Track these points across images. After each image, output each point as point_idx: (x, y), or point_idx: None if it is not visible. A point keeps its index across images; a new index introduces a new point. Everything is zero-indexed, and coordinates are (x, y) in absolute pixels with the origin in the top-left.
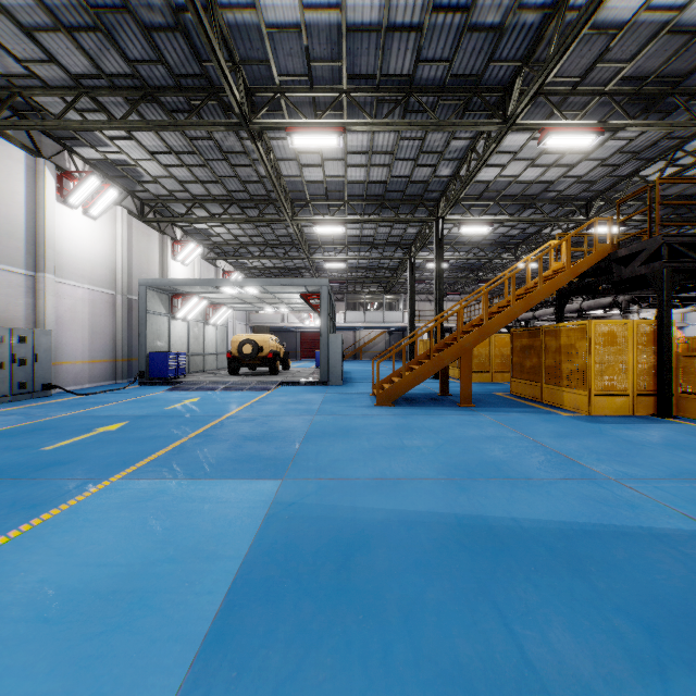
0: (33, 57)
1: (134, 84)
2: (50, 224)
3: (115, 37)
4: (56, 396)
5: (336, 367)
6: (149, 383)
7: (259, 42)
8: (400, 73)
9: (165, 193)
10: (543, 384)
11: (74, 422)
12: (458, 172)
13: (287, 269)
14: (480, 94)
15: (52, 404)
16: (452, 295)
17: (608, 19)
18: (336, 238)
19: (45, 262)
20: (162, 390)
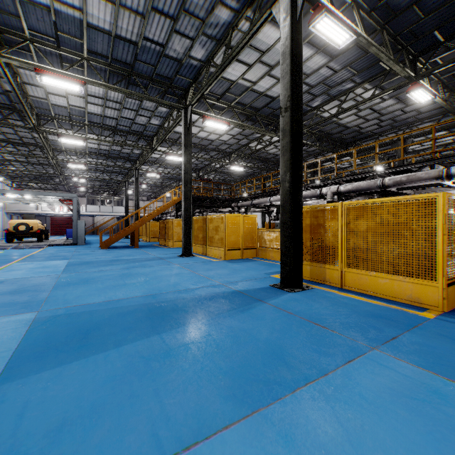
0: None
1: None
2: None
3: None
4: None
5: (82, 236)
6: None
7: (46, 105)
8: (111, 125)
9: None
10: (166, 239)
11: None
12: (142, 153)
13: (42, 176)
14: (143, 137)
15: None
16: (155, 198)
17: (177, 131)
18: None
19: None
20: None
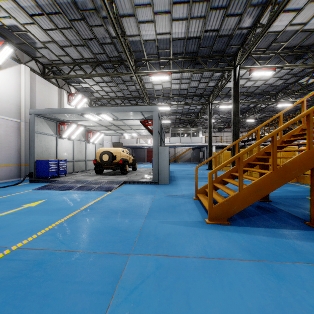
0: None
1: None
2: None
3: None
4: None
5: (164, 170)
6: (36, 181)
7: None
8: None
9: (55, 58)
10: None
11: None
12: (258, 20)
13: None
14: None
15: None
16: (228, 128)
17: None
18: (165, 92)
19: None
20: (32, 189)
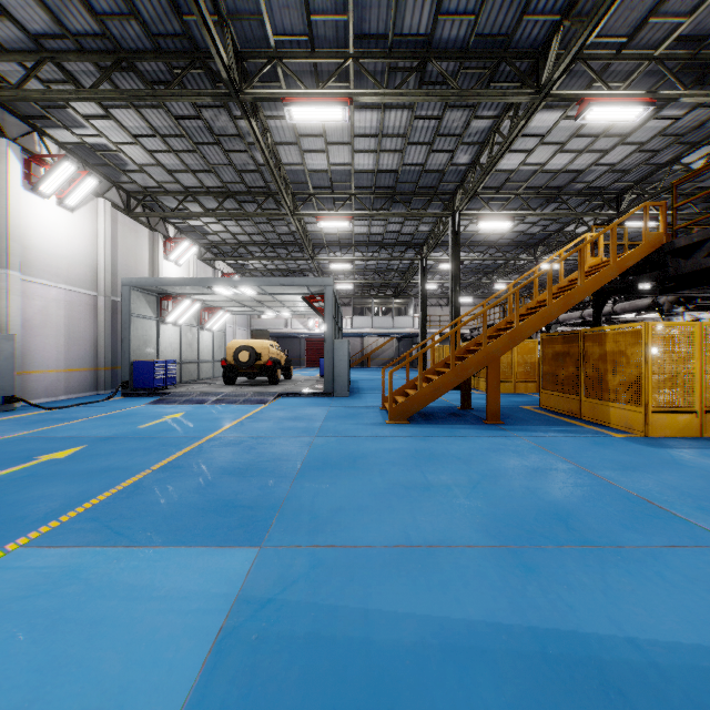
0: None
1: (105, 47)
2: (16, 214)
3: None
4: (20, 410)
5: (342, 376)
6: (133, 394)
7: None
8: (416, 32)
9: (154, 184)
10: (582, 397)
11: (19, 446)
12: (478, 159)
13: (290, 271)
14: (509, 59)
15: (9, 420)
16: (465, 299)
17: None
18: (342, 237)
19: (9, 257)
20: (145, 403)
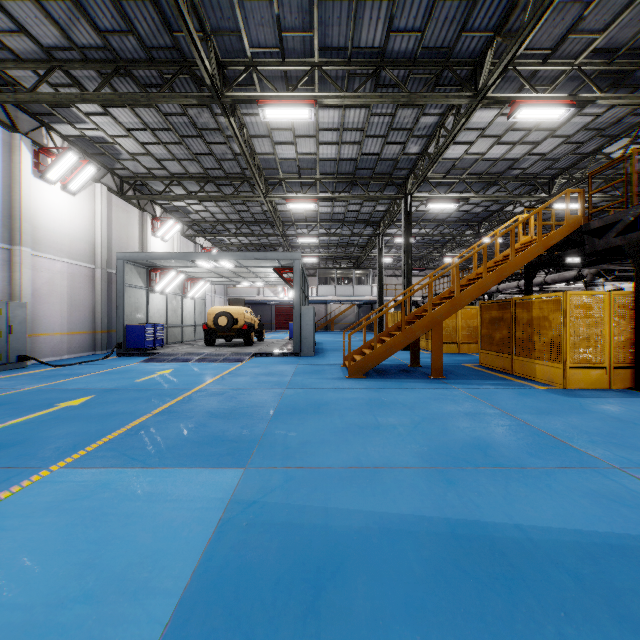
0: (3, 27)
1: (106, 57)
2: (27, 198)
3: (84, 6)
4: (31, 367)
5: (308, 338)
6: (127, 354)
7: (229, 12)
8: (372, 45)
9: (144, 170)
10: (513, 356)
11: (38, 396)
12: (426, 149)
13: (263, 245)
14: (451, 67)
15: (25, 375)
16: (418, 270)
17: None
18: (308, 216)
19: (21, 236)
20: (138, 362)
